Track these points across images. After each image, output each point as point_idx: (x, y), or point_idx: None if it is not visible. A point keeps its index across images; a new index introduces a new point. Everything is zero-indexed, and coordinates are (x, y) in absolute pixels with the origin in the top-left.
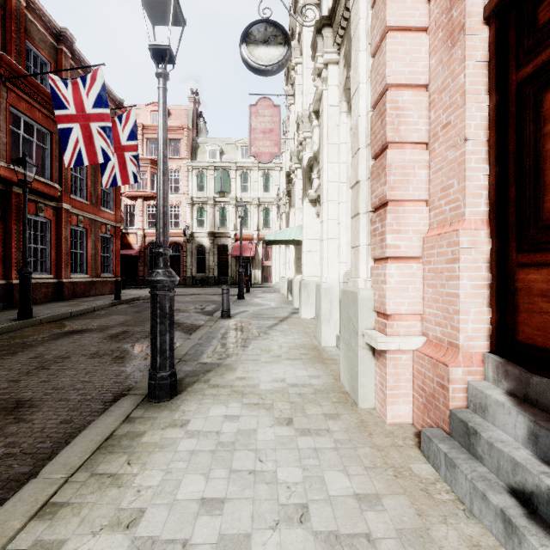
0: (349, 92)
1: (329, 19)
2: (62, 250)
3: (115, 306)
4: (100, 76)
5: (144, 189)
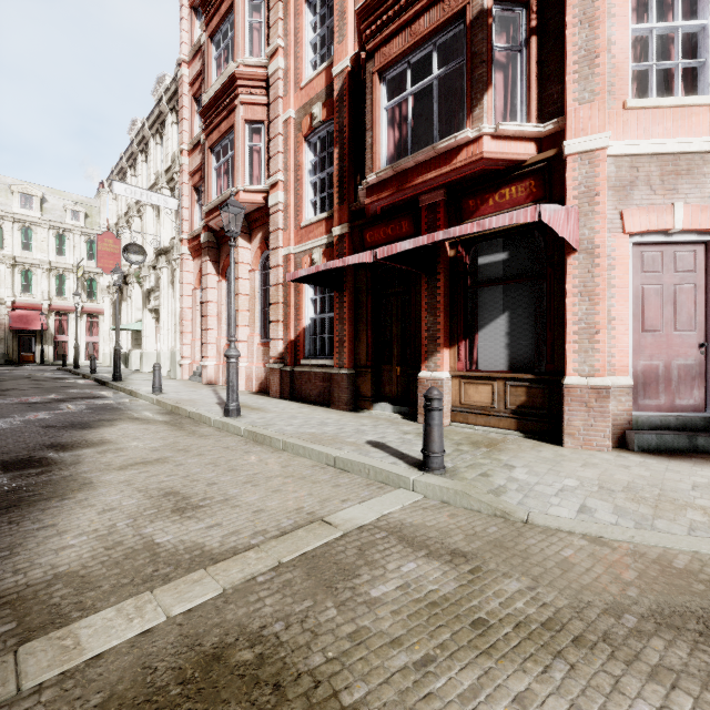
0: (173, 282)
1: (165, 252)
2: None
3: None
4: None
5: None
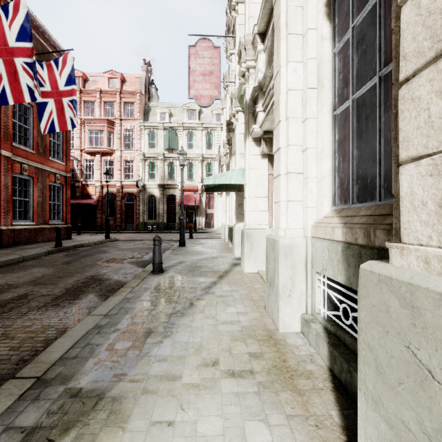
0: None
1: None
2: (0, 197)
3: (51, 254)
4: (22, 6)
5: (102, 146)
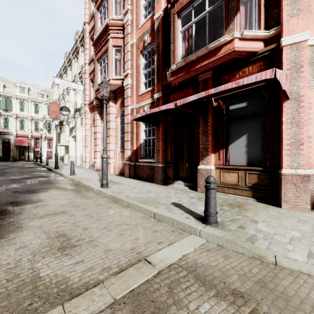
0: (82, 124)
1: (78, 110)
2: None
3: None
4: None
5: None
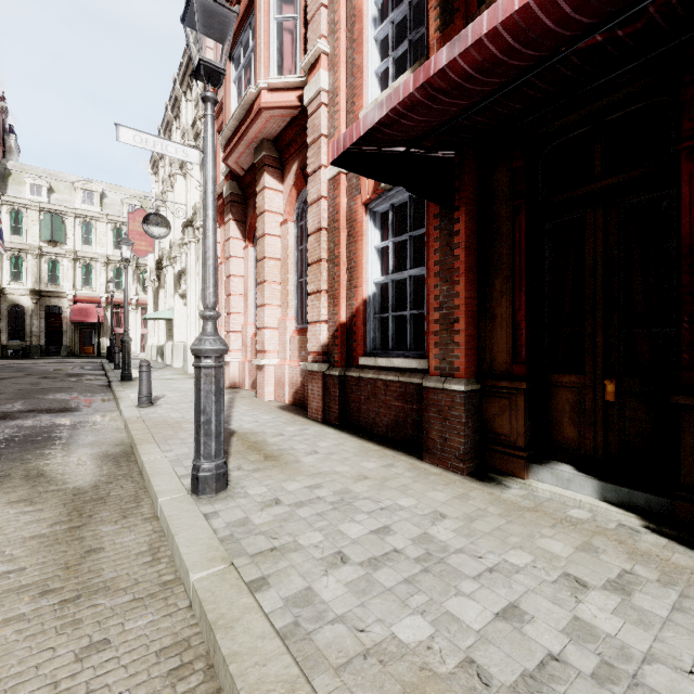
0: None
1: (191, 223)
2: None
3: None
4: None
5: None
